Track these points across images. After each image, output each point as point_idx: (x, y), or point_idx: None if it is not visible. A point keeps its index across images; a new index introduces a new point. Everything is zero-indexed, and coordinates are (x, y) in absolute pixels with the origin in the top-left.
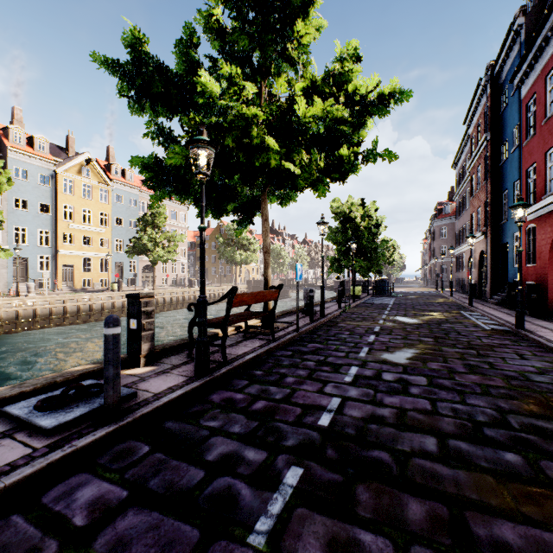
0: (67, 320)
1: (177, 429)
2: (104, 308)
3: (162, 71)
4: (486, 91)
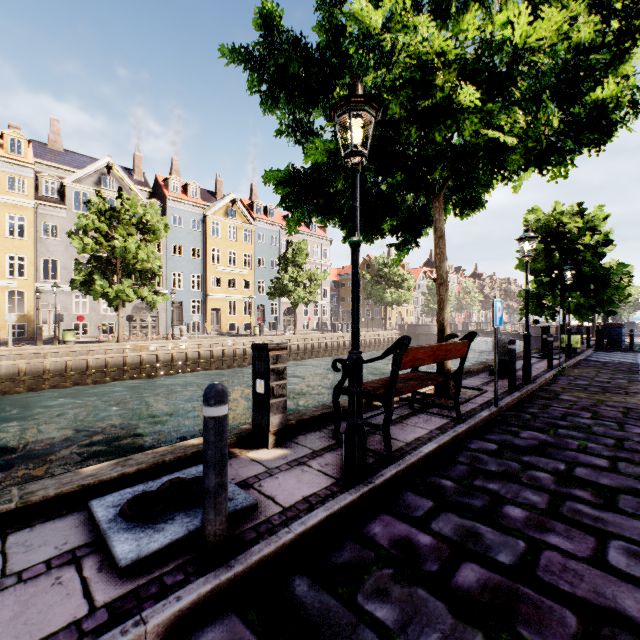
0: (213, 364)
1: (316, 610)
2: (246, 353)
3: (299, 46)
4: None
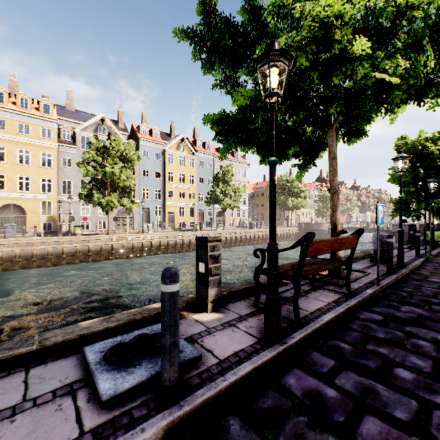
0: (169, 250)
1: None
2: (191, 242)
3: (229, 24)
4: None
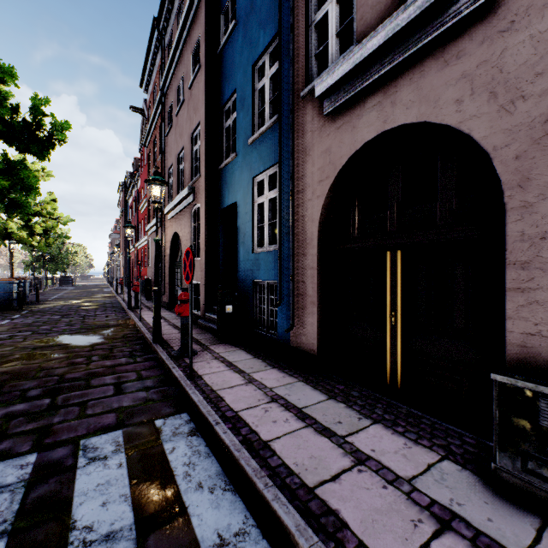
0: None
1: None
2: None
3: None
4: (123, 188)
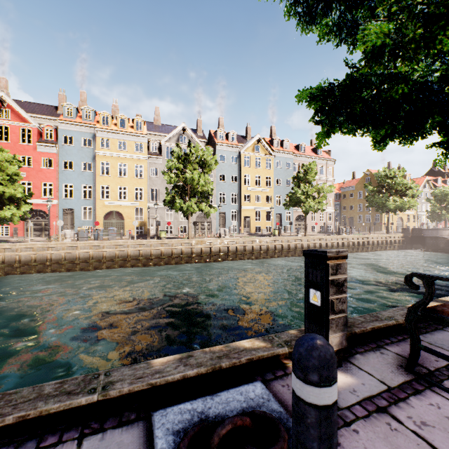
0: (246, 255)
1: None
2: (268, 248)
3: None
4: None
